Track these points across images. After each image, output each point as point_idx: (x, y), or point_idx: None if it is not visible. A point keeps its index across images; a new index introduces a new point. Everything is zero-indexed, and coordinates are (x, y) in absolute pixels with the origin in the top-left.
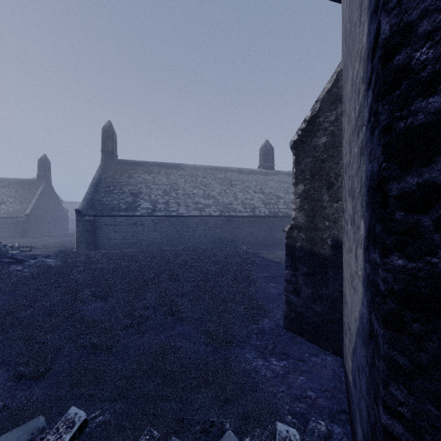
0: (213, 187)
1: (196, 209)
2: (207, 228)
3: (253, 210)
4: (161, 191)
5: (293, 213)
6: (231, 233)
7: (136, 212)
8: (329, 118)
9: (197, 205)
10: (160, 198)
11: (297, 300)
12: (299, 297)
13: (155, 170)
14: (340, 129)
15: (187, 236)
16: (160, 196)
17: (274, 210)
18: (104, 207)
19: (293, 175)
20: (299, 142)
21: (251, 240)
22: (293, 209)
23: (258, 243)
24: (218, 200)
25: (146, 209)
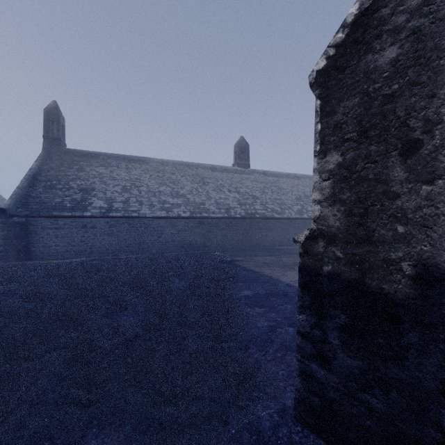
0: (183, 184)
1: (162, 209)
2: (175, 231)
3: (228, 211)
4: (120, 187)
5: (315, 208)
6: (203, 236)
7: (86, 212)
8: (406, 4)
9: (163, 205)
10: (117, 196)
11: (325, 374)
12: (329, 370)
13: (113, 163)
14: (440, 20)
15: (150, 241)
16: (118, 193)
17: (251, 211)
18: (41, 205)
19: (317, 136)
20: (330, 70)
21: (225, 244)
22: (317, 200)
23: (234, 248)
24: (189, 200)
25: (99, 208)
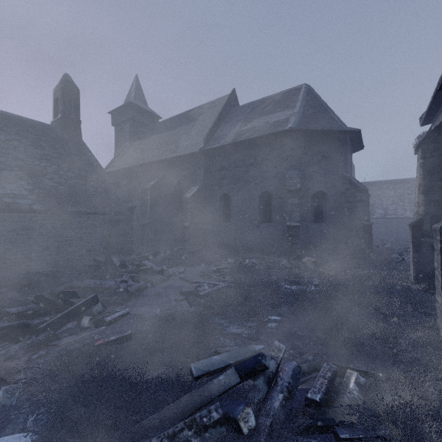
0: None
1: None
2: None
3: None
4: (390, 201)
5: None
6: None
7: (373, 216)
8: None
9: None
10: (389, 207)
11: None
12: None
13: (384, 187)
14: None
15: None
16: (390, 205)
17: None
18: None
19: None
20: None
21: None
22: None
23: None
24: None
25: (379, 214)
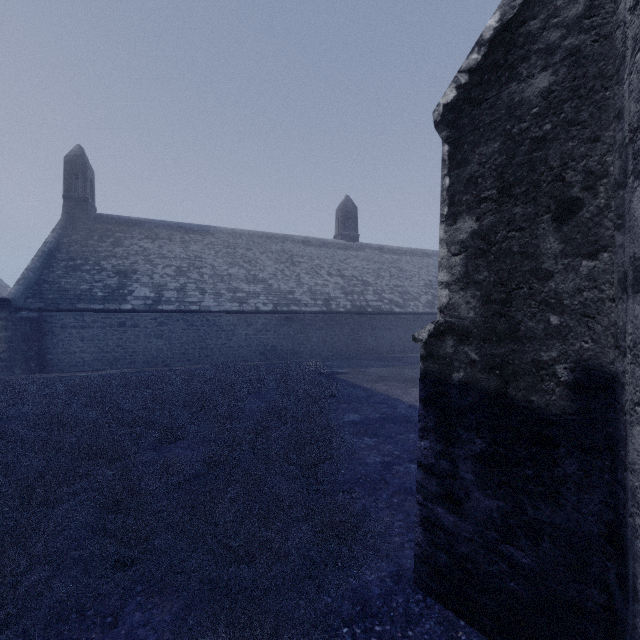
0: (264, 264)
1: (232, 299)
2: (251, 332)
3: (327, 303)
4: (173, 269)
5: (442, 293)
6: (291, 339)
7: (124, 304)
8: (562, 15)
9: (235, 294)
10: (169, 281)
11: (455, 521)
12: (461, 515)
13: (163, 234)
14: (606, 37)
15: (217, 346)
16: (171, 278)
17: (360, 303)
18: (61, 294)
19: (444, 194)
20: (462, 104)
21: (324, 350)
22: (444, 283)
23: (335, 355)
24: (271, 286)
25: (143, 298)
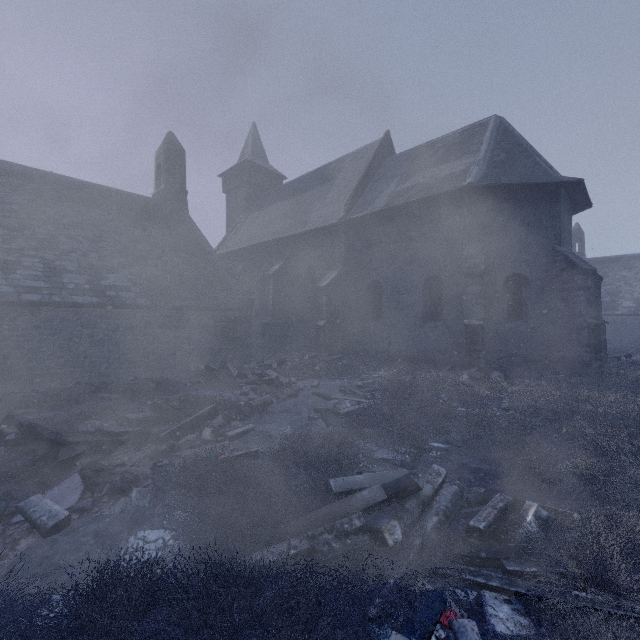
0: None
1: None
2: None
3: None
4: None
5: None
6: None
7: (616, 311)
8: None
9: None
10: None
11: None
12: None
13: (636, 264)
14: None
15: None
16: None
17: None
18: None
19: None
20: None
21: None
22: None
23: None
24: None
25: (627, 308)
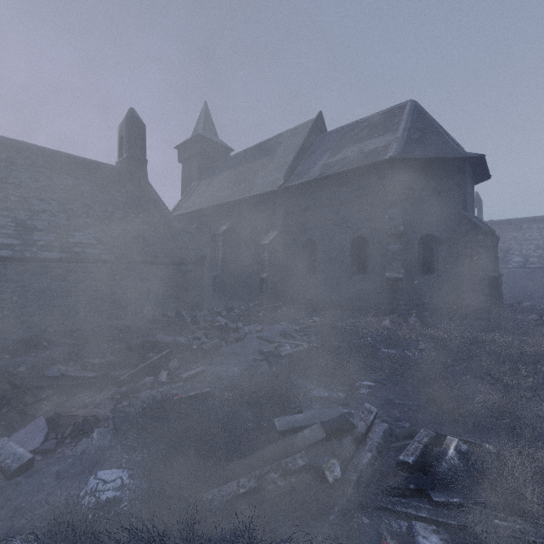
0: None
1: None
2: None
3: None
4: (533, 246)
5: None
6: None
7: (508, 265)
8: None
9: None
10: (531, 253)
11: None
12: None
13: (524, 226)
14: None
15: None
16: (532, 251)
17: None
18: None
19: None
20: None
21: None
22: None
23: None
24: None
25: (517, 262)
